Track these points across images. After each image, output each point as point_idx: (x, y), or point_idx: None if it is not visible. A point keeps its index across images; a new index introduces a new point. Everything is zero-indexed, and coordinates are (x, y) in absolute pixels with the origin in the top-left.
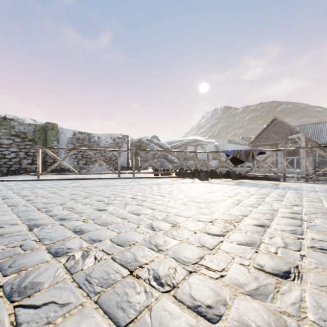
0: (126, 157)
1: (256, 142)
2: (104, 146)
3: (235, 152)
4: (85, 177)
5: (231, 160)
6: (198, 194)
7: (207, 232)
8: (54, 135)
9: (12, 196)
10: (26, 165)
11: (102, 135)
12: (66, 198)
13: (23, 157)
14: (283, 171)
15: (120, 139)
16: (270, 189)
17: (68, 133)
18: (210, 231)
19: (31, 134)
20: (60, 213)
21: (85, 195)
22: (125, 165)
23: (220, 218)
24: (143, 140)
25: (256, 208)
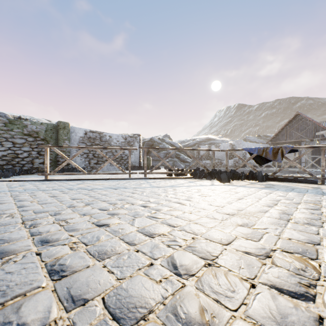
0: (137, 156)
1: (275, 140)
2: (115, 145)
3: (260, 149)
4: (95, 177)
5: (254, 159)
6: (225, 202)
7: (275, 284)
8: (65, 134)
9: (6, 200)
10: (38, 165)
11: (114, 134)
12: (65, 204)
13: (35, 157)
14: (322, 172)
15: (132, 138)
16: (315, 195)
17: (79, 132)
18: (279, 282)
19: (43, 133)
20: (46, 230)
21: (87, 201)
22: (137, 165)
23: (279, 248)
24: (155, 139)
25: (322, 227)
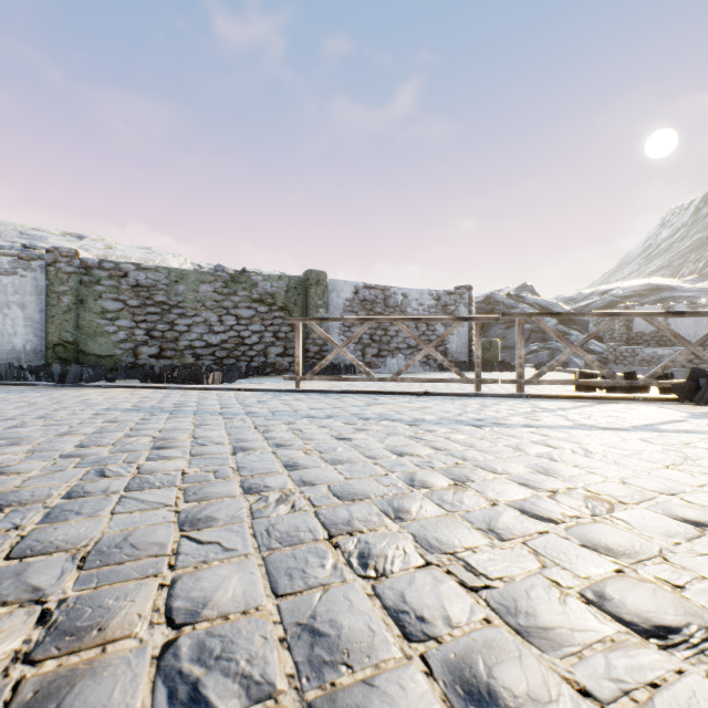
0: (465, 339)
1: None
2: (416, 314)
3: None
4: (388, 388)
5: None
6: None
7: None
8: (320, 296)
9: (251, 441)
10: (275, 358)
11: (412, 290)
12: (392, 472)
13: (269, 342)
14: None
15: (452, 297)
16: None
17: (344, 290)
18: None
19: (282, 296)
20: (433, 608)
21: (443, 466)
22: (464, 359)
23: None
24: (497, 298)
25: None
